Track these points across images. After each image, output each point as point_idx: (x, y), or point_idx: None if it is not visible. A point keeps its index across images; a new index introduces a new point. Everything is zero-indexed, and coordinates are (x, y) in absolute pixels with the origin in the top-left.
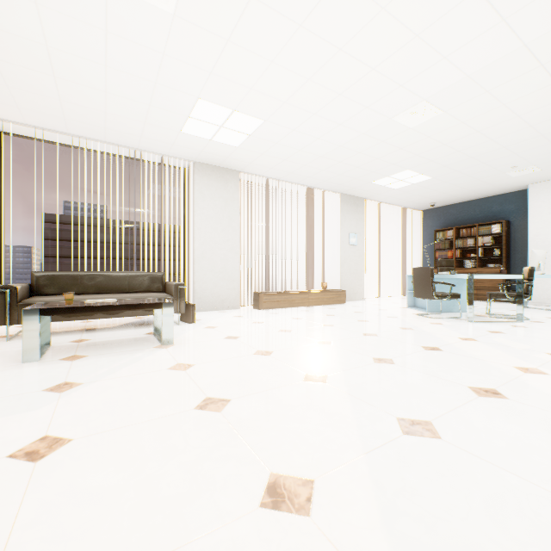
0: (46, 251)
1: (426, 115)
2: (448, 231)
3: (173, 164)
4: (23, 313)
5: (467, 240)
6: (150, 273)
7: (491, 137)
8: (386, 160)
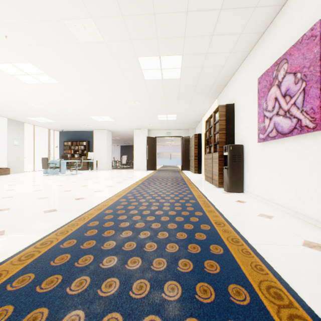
0: None
1: (41, 106)
2: (69, 142)
3: None
4: None
5: (76, 146)
6: None
7: (69, 116)
8: (31, 113)
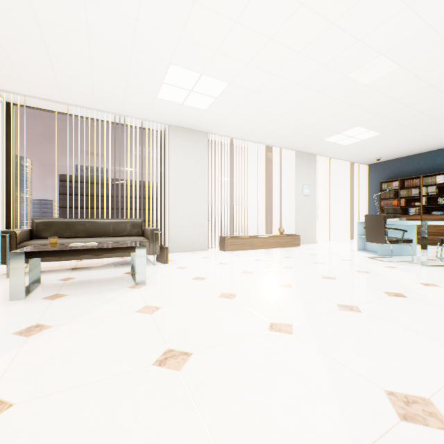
0: (62, 203)
1: (381, 71)
2: (393, 182)
3: (152, 128)
4: (10, 256)
5: (411, 190)
6: (131, 220)
7: (443, 90)
8: (339, 118)
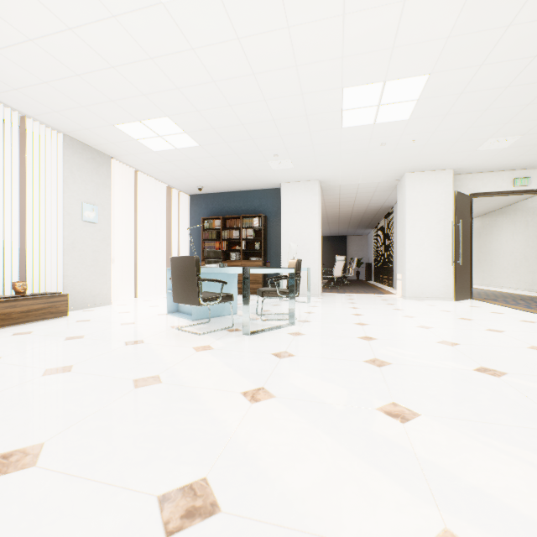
0: None
1: None
2: (216, 220)
3: None
4: None
5: (233, 232)
6: None
7: (265, 94)
8: (132, 80)
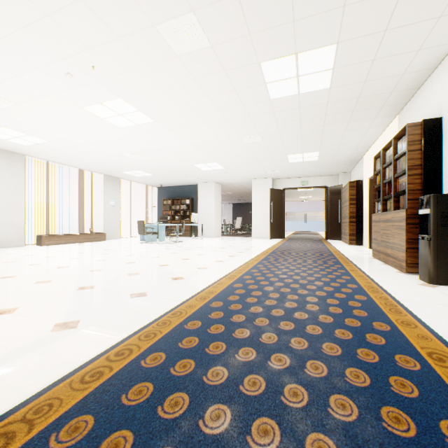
0: None
1: (137, 156)
2: (169, 200)
3: None
4: None
5: (177, 206)
6: None
7: (169, 166)
8: (126, 165)
